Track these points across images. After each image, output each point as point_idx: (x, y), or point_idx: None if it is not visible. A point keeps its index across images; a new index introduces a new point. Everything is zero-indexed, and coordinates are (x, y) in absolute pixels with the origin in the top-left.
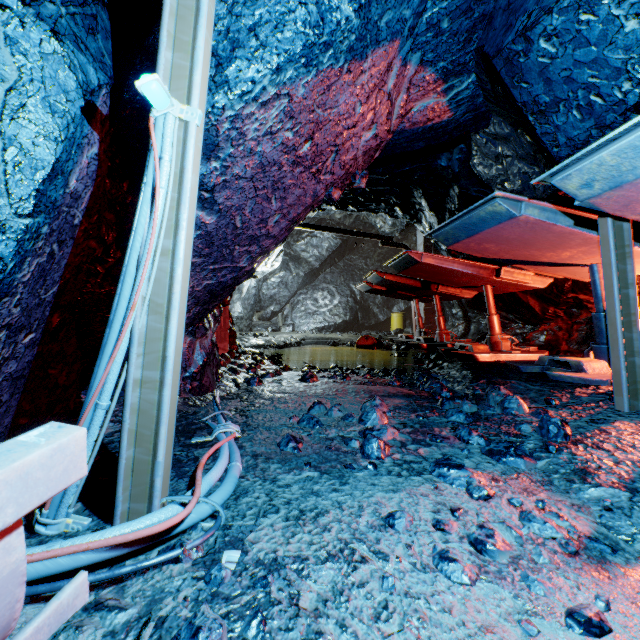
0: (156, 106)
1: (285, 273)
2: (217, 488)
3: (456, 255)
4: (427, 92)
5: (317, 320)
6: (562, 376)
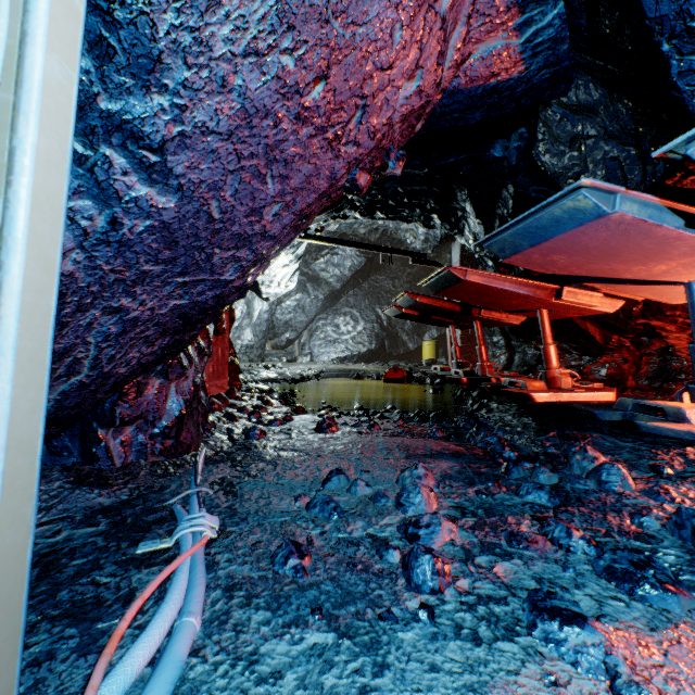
0: None
1: (302, 295)
2: (140, 689)
3: (505, 272)
4: (494, 27)
5: (338, 349)
6: (660, 428)
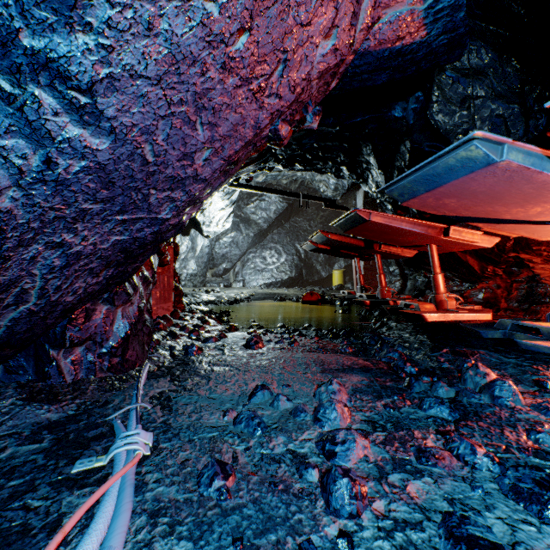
0: None
1: (236, 233)
2: None
3: (402, 214)
4: None
5: (265, 276)
6: (537, 346)
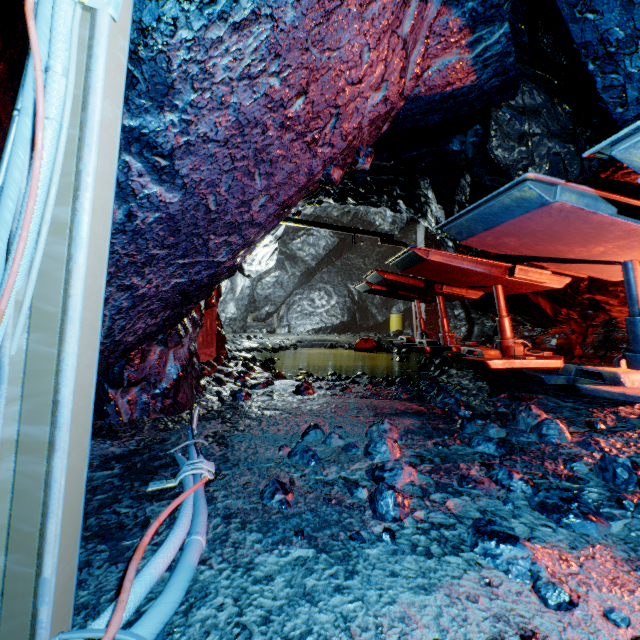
0: None
1: (280, 272)
2: (162, 587)
3: (464, 252)
4: (449, 45)
5: (314, 321)
6: (597, 390)
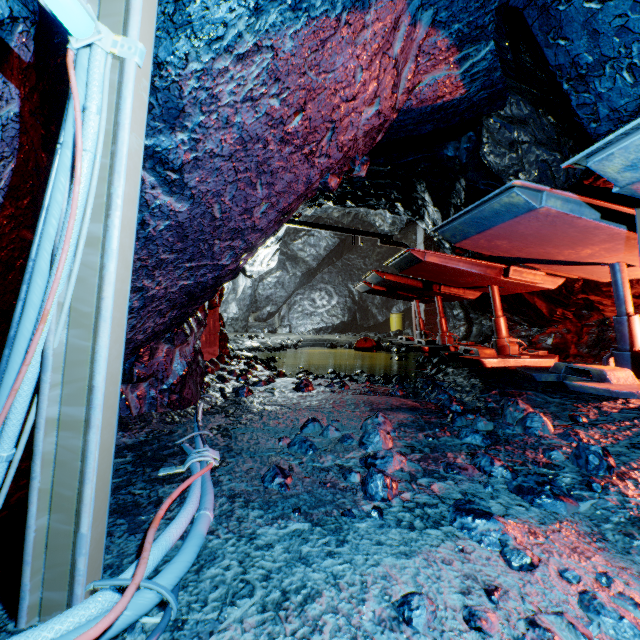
0: (73, 31)
1: (282, 273)
2: (176, 552)
3: (461, 254)
4: (438, 62)
5: (314, 321)
6: (584, 387)
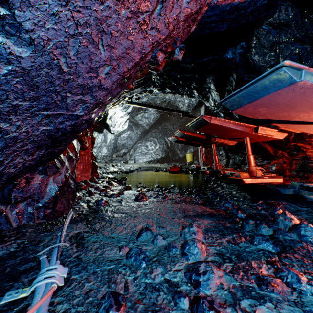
0: None
1: (130, 132)
2: None
3: (229, 119)
4: None
5: (147, 157)
6: None
